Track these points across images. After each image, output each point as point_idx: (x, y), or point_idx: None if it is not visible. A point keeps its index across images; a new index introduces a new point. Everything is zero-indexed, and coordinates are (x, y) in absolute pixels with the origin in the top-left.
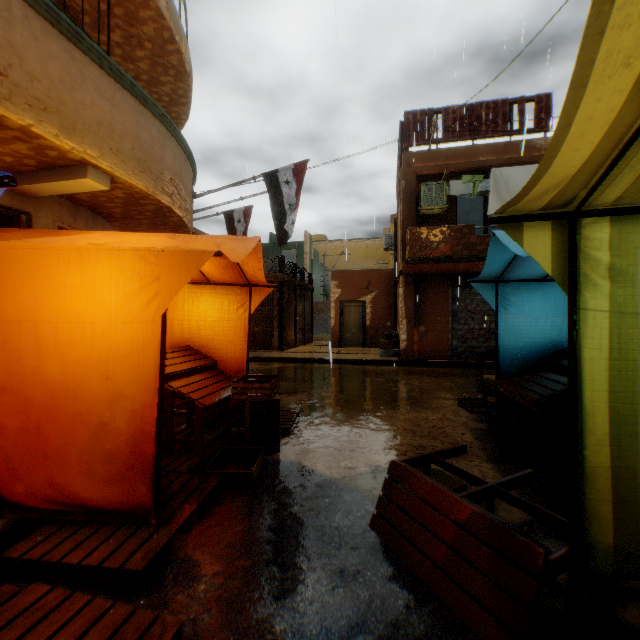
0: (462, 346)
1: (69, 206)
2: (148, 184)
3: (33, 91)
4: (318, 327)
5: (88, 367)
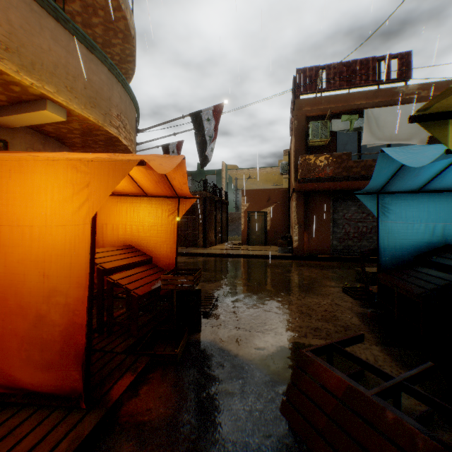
0: (340, 245)
1: (39, 136)
2: (98, 117)
3: None
4: (232, 231)
5: (27, 265)
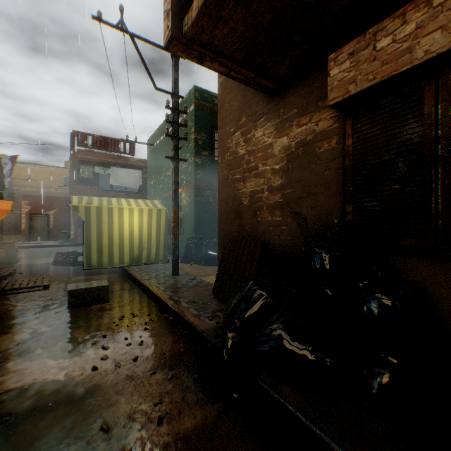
0: None
1: None
2: None
3: None
4: (7, 230)
5: None
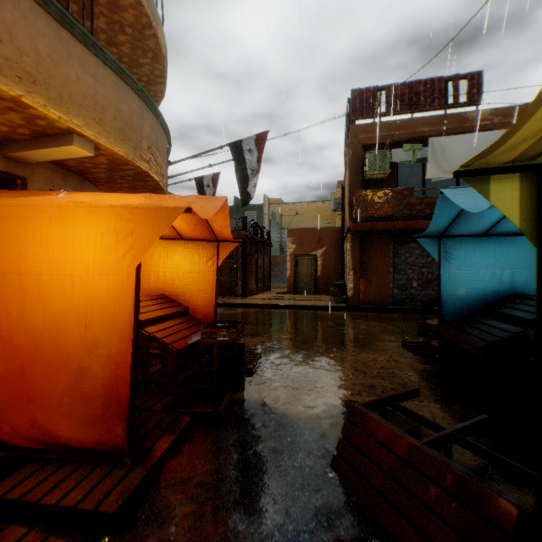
0: (402, 294)
1: (60, 171)
2: (128, 151)
3: (23, 65)
4: (275, 277)
5: (68, 316)
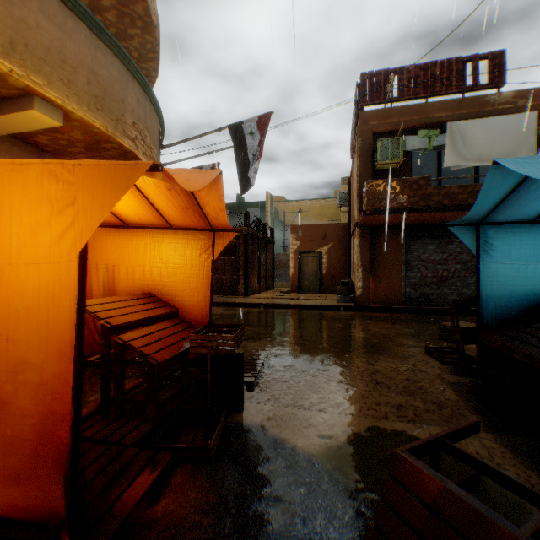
0: (415, 293)
1: (31, 151)
2: (107, 124)
3: None
4: (278, 275)
5: None
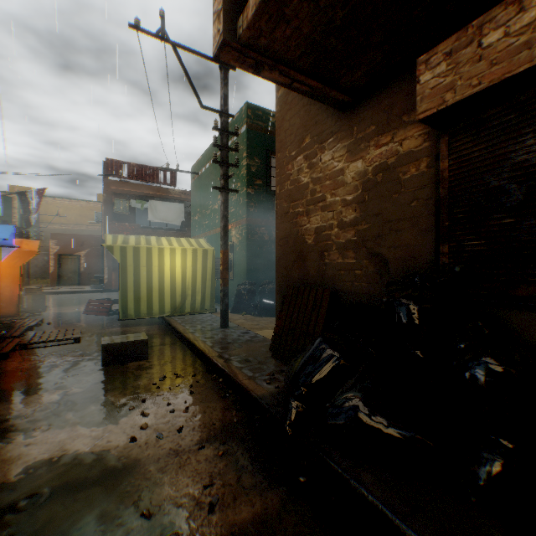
0: None
1: None
2: None
3: None
4: (33, 273)
5: None
